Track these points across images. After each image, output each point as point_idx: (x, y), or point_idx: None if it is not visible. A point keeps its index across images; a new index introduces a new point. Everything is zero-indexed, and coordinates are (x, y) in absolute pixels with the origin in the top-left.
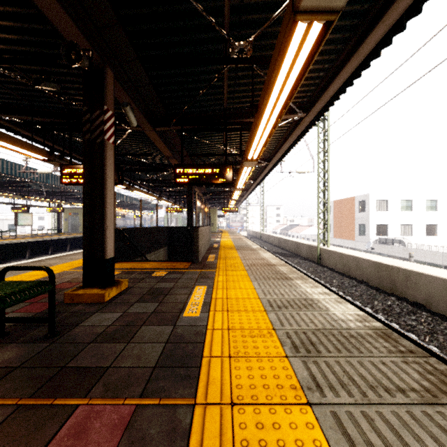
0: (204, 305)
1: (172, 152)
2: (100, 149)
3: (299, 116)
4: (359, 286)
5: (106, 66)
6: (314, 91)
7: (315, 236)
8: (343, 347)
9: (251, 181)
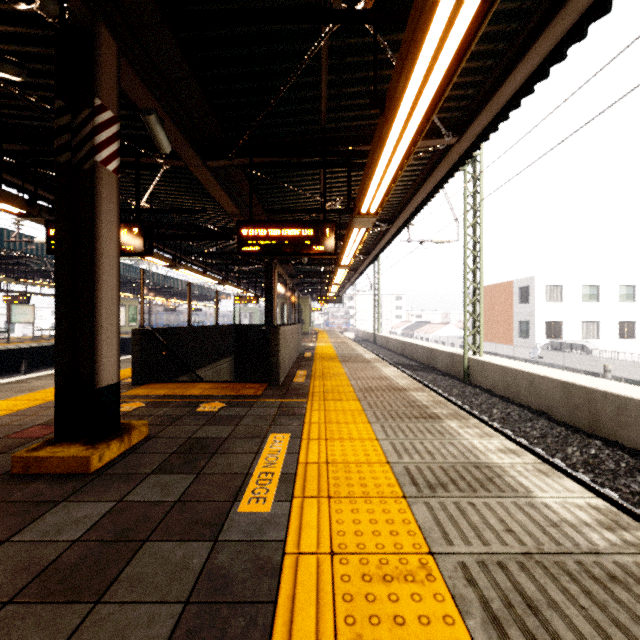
0: (284, 481)
1: (239, 207)
2: (91, 181)
3: (447, 142)
4: (536, 419)
5: (99, 23)
6: (474, 96)
7: (454, 338)
8: (611, 620)
9: (362, 257)
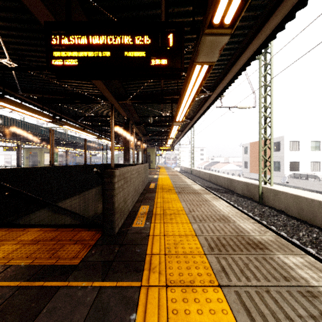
0: None
1: None
2: None
3: None
4: None
5: None
6: None
7: (234, 171)
8: None
9: (188, 120)
